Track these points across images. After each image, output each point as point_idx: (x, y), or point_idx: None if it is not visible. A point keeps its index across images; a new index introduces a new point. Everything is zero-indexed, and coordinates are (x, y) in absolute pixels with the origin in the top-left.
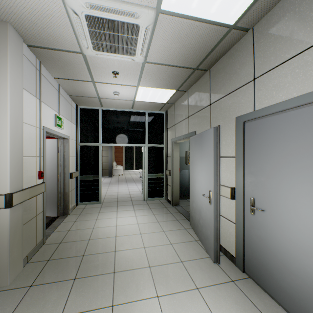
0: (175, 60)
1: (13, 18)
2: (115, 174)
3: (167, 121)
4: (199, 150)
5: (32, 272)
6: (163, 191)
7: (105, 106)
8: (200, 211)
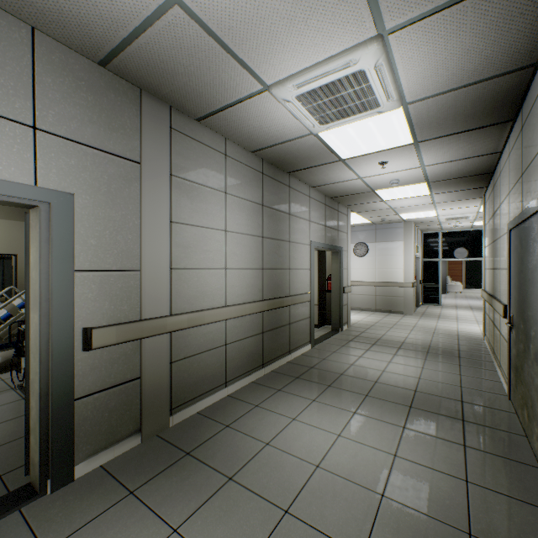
0: None
1: (415, 221)
2: (449, 290)
3: None
4: None
5: (418, 315)
6: None
7: (444, 230)
8: None
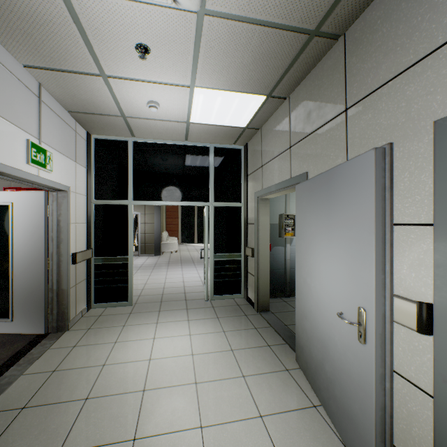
0: (272, 5)
1: None
2: (164, 250)
3: (246, 161)
4: (323, 209)
5: None
6: (240, 283)
7: (139, 136)
8: (326, 344)
